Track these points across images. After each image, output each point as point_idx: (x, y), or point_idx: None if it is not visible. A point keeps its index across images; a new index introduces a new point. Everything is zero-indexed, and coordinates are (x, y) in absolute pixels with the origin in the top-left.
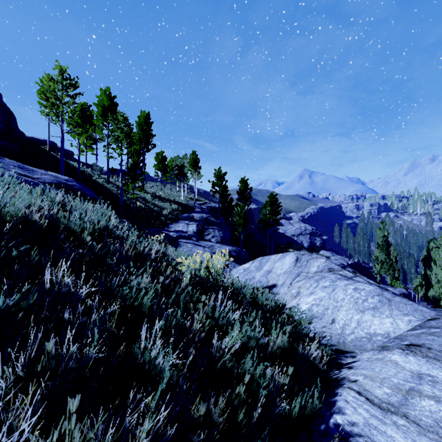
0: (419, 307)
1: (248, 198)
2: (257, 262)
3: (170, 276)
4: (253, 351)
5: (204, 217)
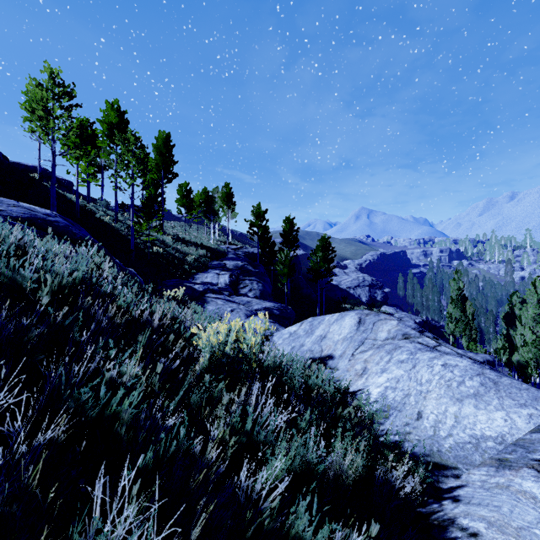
0: (539, 394)
1: (294, 242)
2: (306, 323)
3: (181, 355)
4: (308, 484)
5: (239, 265)
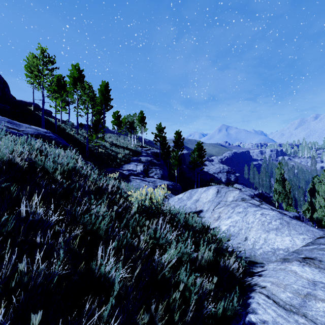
0: (310, 228)
1: (181, 146)
2: (188, 193)
3: (123, 205)
4: (186, 264)
5: (148, 159)
